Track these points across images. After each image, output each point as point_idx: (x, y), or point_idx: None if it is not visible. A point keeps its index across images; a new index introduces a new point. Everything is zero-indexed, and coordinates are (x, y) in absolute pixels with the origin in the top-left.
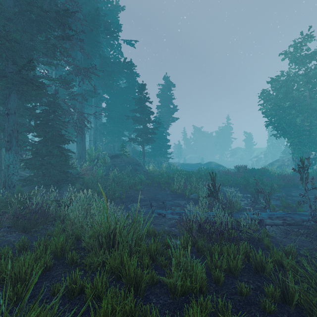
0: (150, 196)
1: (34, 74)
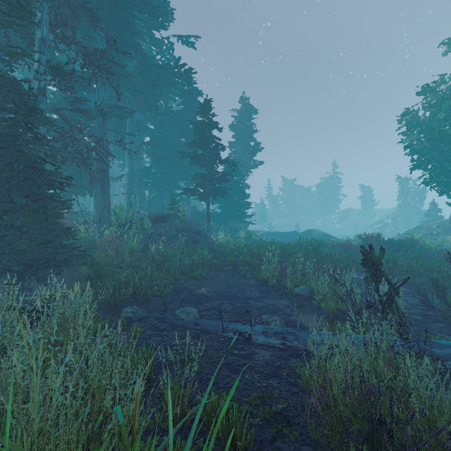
0: (219, 290)
1: None
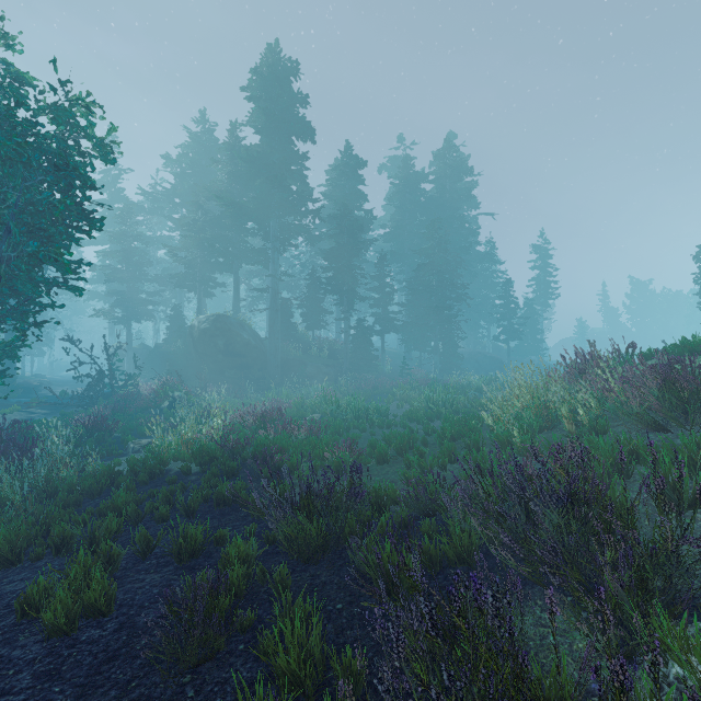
0: None
1: None
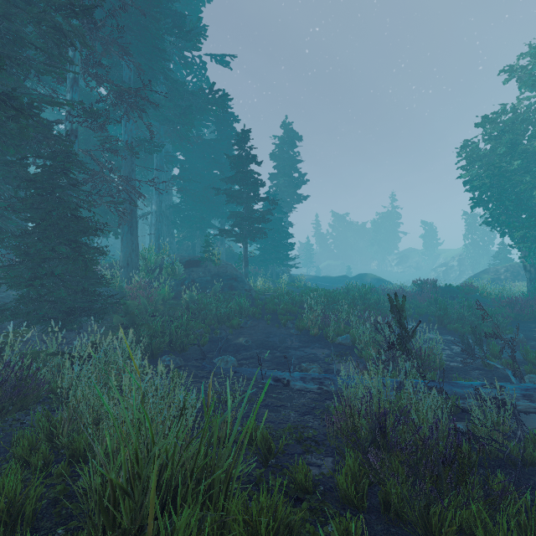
0: (258, 340)
1: (29, 97)
